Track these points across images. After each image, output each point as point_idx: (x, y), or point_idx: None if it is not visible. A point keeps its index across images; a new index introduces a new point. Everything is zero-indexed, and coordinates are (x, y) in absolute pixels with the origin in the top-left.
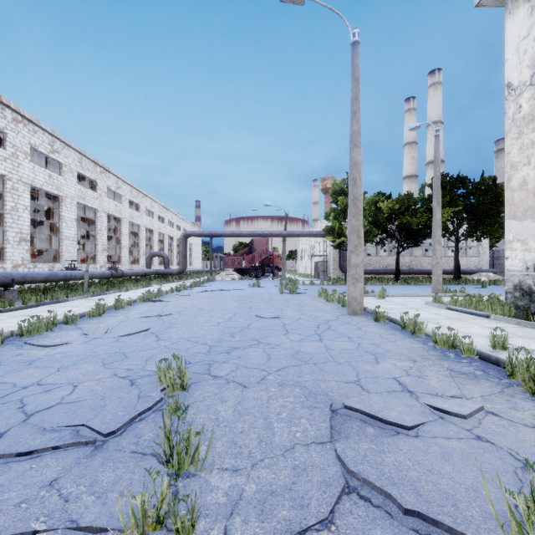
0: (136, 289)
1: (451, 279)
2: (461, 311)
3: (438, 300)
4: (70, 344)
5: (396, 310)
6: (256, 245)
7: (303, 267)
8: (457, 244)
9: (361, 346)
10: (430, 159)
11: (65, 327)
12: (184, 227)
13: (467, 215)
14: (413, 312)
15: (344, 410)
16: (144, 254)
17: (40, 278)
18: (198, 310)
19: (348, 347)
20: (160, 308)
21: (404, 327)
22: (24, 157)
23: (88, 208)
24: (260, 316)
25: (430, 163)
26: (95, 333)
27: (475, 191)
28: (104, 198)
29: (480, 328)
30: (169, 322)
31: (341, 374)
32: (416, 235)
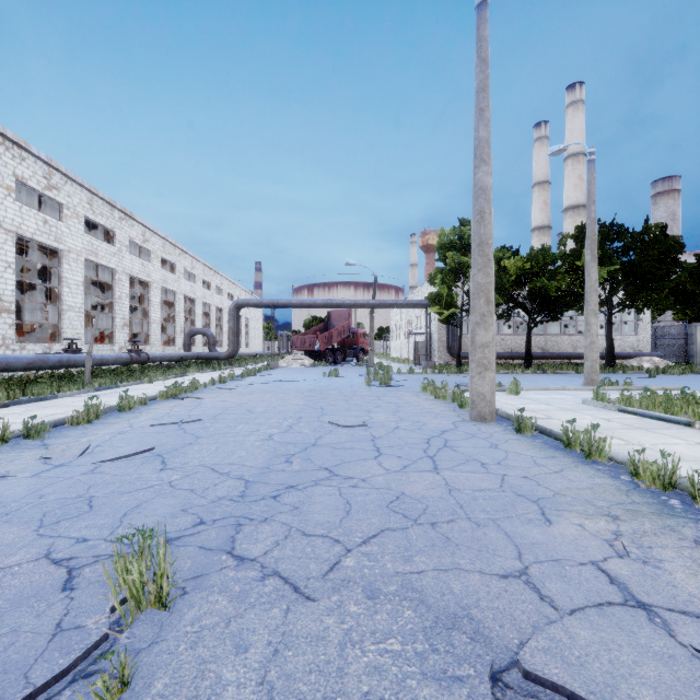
0: (165, 380)
1: (602, 366)
2: (642, 415)
3: (601, 397)
4: (8, 479)
5: (542, 413)
6: (334, 319)
7: (397, 350)
8: (611, 317)
9: (508, 483)
10: (569, 203)
11: (23, 443)
12: (238, 296)
13: (625, 277)
14: (569, 416)
15: (520, 676)
16: (182, 332)
17: (20, 365)
18: (244, 413)
19: (485, 484)
20: (187, 410)
21: (568, 444)
22: (6, 194)
23: (102, 268)
24: (336, 423)
25: (568, 209)
26: (63, 455)
27: (636, 243)
28: (126, 254)
29: (689, 446)
30: (192, 433)
31: (487, 551)
32: (555, 304)
